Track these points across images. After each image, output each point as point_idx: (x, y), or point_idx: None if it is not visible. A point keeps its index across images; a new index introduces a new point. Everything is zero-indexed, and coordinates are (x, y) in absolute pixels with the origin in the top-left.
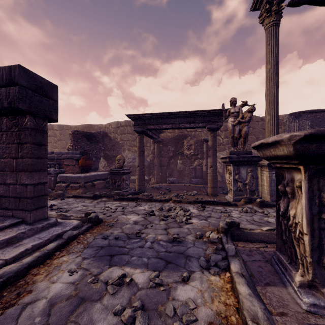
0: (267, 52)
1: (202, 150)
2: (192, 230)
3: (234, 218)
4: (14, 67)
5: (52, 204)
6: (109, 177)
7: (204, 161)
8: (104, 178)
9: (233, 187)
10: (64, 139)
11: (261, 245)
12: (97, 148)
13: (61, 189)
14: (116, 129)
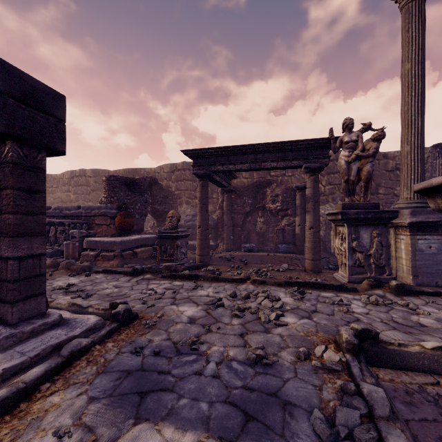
0: (405, 42)
1: (294, 202)
2: (288, 339)
3: (359, 316)
4: None
5: (69, 284)
6: (157, 242)
7: (298, 219)
8: (151, 244)
9: (349, 260)
10: (100, 189)
11: (426, 378)
12: (142, 200)
13: (89, 259)
14: (170, 174)
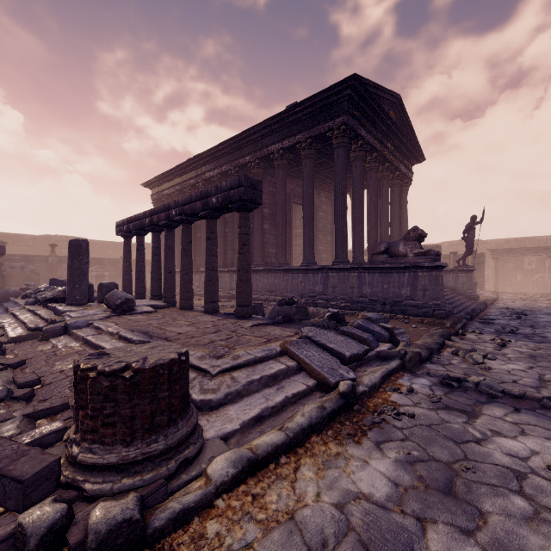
0: None
1: (544, 265)
2: (537, 296)
3: None
4: (482, 253)
5: None
6: None
7: (546, 275)
8: None
9: None
10: None
11: None
12: None
13: None
14: (448, 248)
